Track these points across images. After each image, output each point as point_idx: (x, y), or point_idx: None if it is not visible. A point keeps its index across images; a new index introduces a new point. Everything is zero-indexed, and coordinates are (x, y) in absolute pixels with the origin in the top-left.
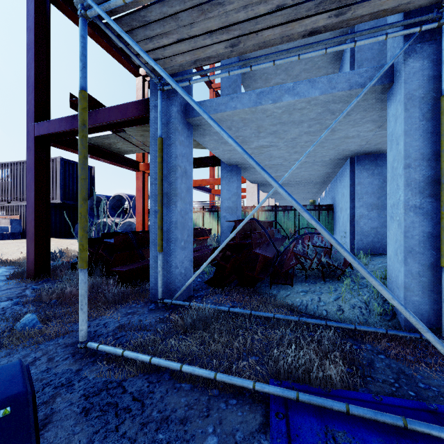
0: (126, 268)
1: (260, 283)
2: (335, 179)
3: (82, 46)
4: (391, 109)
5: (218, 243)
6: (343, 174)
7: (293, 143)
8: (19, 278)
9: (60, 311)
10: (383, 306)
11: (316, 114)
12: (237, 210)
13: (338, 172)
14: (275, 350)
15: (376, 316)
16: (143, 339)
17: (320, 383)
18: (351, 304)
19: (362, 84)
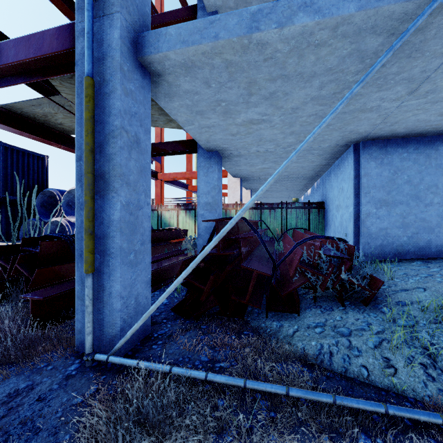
0: (48, 292)
1: (250, 307)
2: (327, 173)
3: None
4: None
5: (194, 246)
6: (342, 165)
7: (291, 118)
8: None
9: None
10: None
11: (338, 59)
12: (218, 207)
13: (333, 164)
14: None
15: None
16: None
17: None
18: (406, 357)
19: None
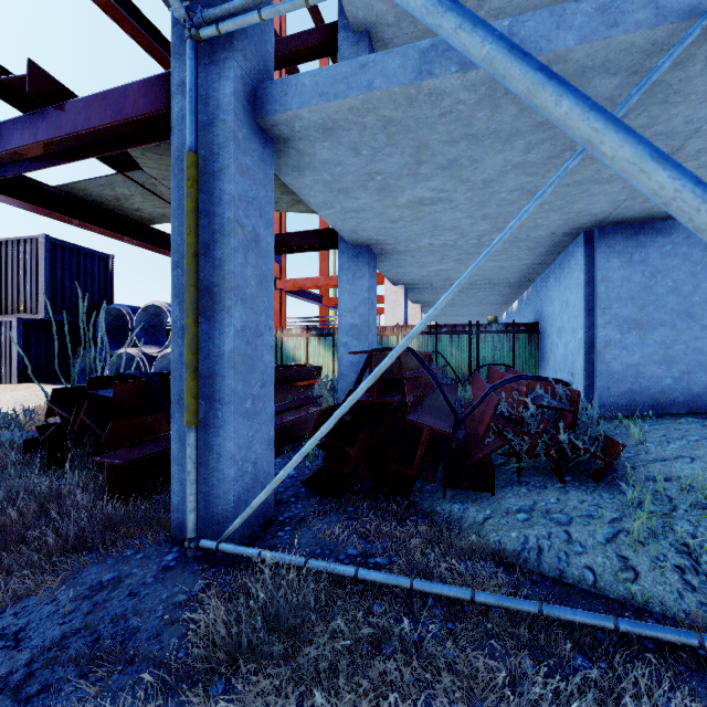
0: (129, 455)
1: (420, 482)
2: (544, 276)
3: None
4: None
5: (333, 392)
6: (567, 265)
7: (483, 195)
8: None
9: None
10: None
11: None
12: (369, 331)
13: (553, 263)
14: None
15: None
16: (103, 705)
17: None
18: (653, 556)
19: (689, 9)
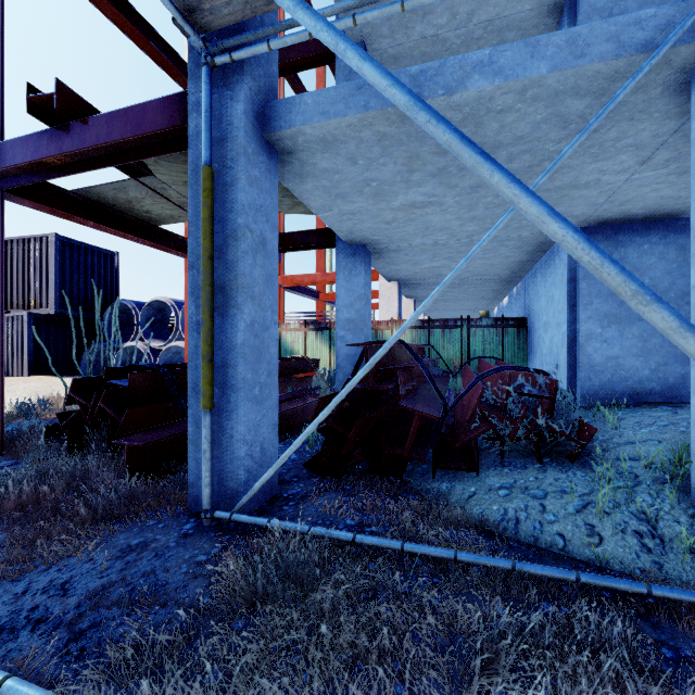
0: (146, 438)
1: (412, 465)
2: (532, 273)
3: None
4: None
5: (330, 383)
6: (552, 262)
7: (471, 199)
8: None
9: None
10: (693, 531)
11: (531, 125)
12: (365, 326)
13: (540, 260)
14: None
15: (686, 558)
16: (144, 636)
17: None
18: (616, 523)
19: (646, 43)
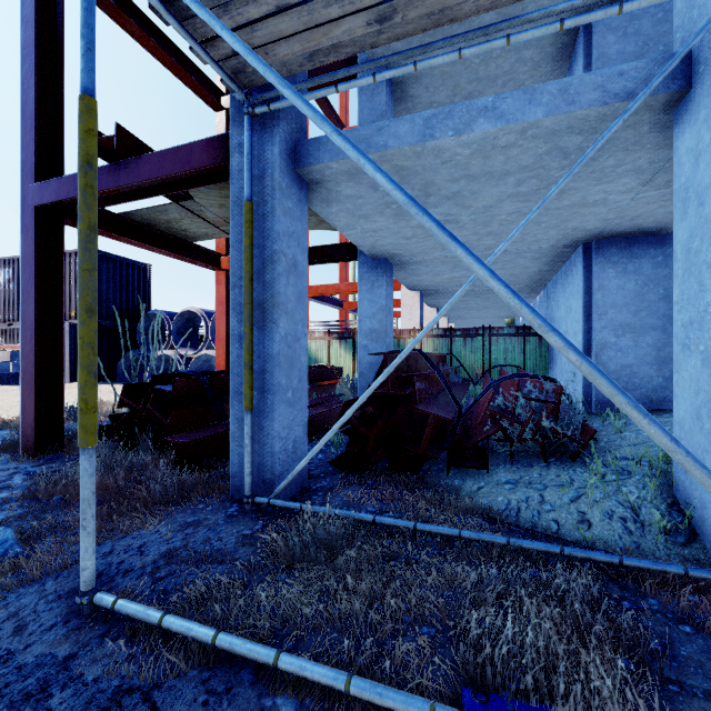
0: (191, 437)
1: (429, 464)
2: (553, 282)
3: (84, 7)
4: (685, 139)
5: (353, 391)
6: (570, 273)
7: (485, 217)
8: (9, 453)
9: (63, 519)
10: (670, 517)
11: (534, 157)
12: (387, 335)
13: (560, 270)
14: (472, 623)
15: (658, 537)
16: (209, 582)
17: (577, 707)
18: (604, 511)
19: (628, 92)
